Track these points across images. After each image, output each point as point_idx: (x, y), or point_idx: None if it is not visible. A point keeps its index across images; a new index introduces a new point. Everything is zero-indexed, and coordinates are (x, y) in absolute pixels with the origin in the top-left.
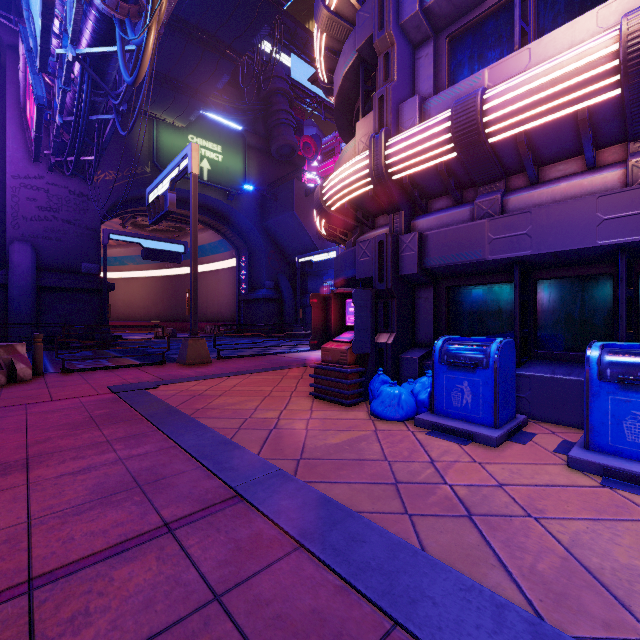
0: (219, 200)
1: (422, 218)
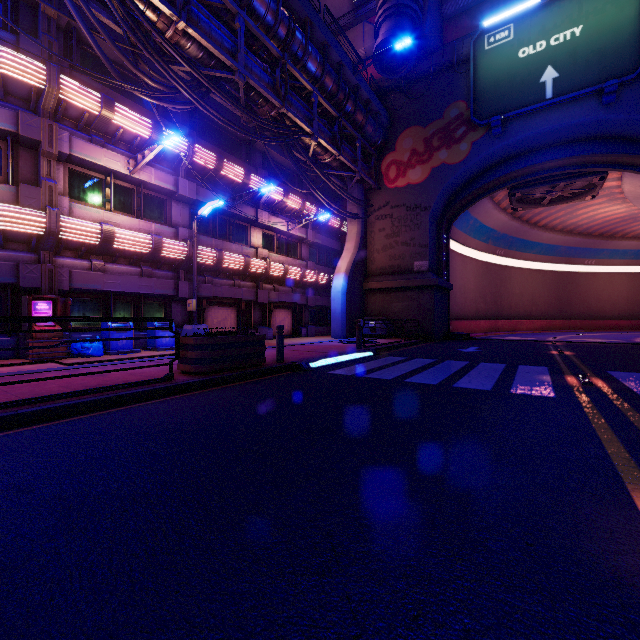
0: None
1: (59, 258)
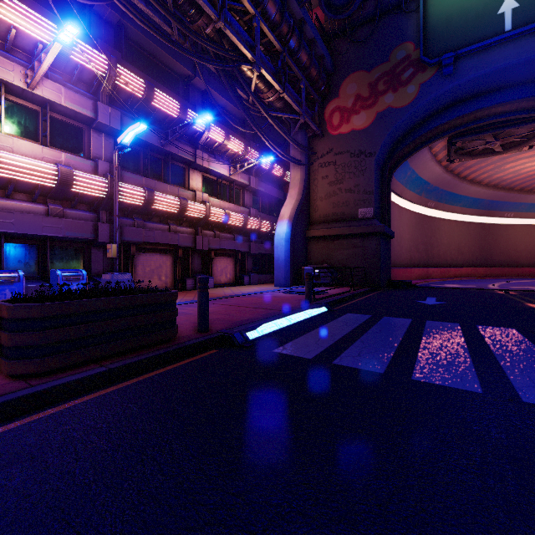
0: None
1: None
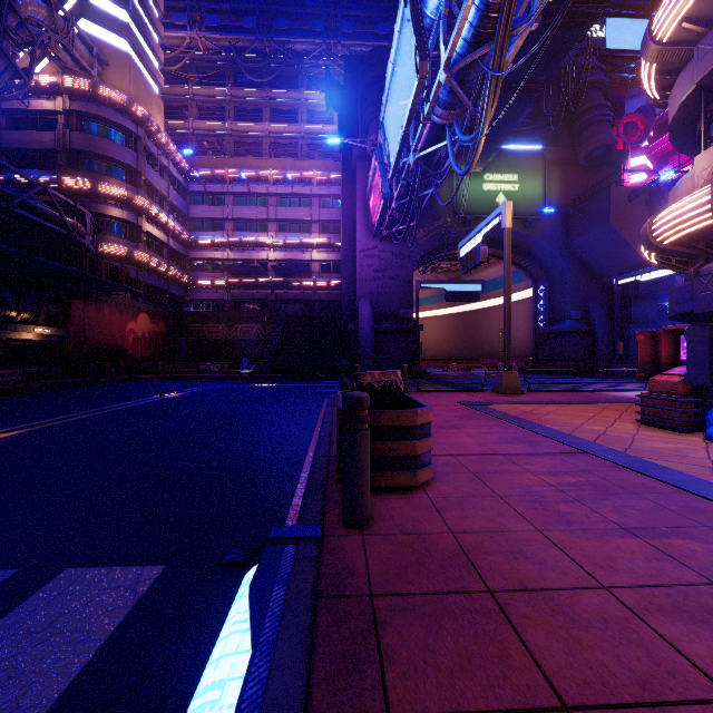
0: (515, 231)
1: None
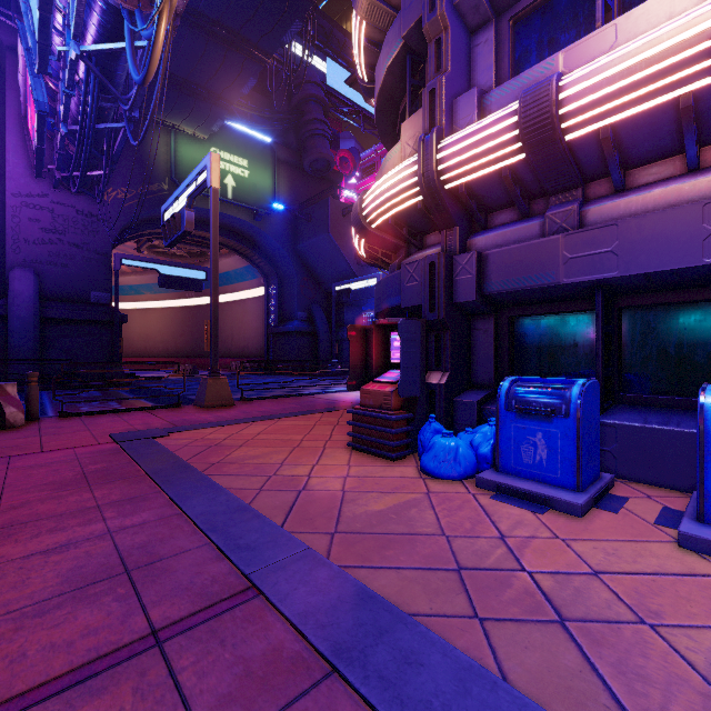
0: (245, 221)
1: (481, 235)
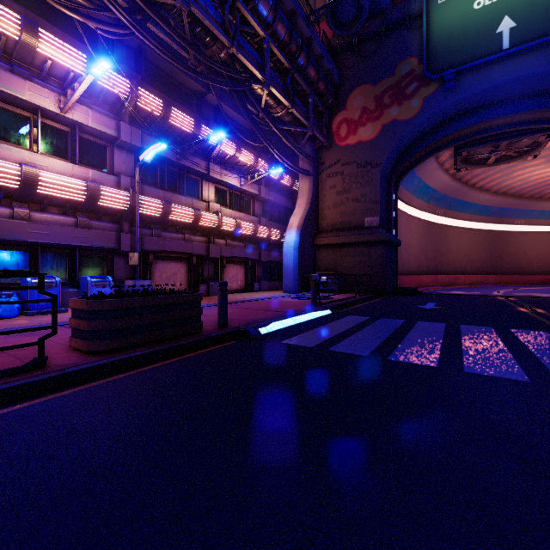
0: None
1: None
